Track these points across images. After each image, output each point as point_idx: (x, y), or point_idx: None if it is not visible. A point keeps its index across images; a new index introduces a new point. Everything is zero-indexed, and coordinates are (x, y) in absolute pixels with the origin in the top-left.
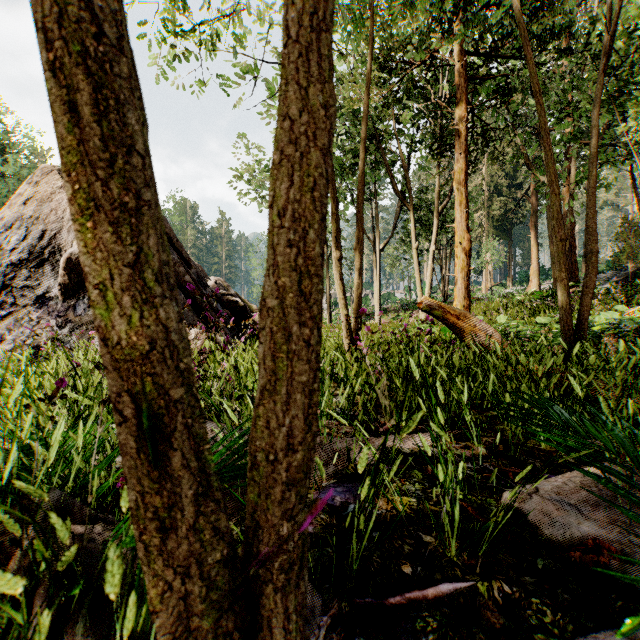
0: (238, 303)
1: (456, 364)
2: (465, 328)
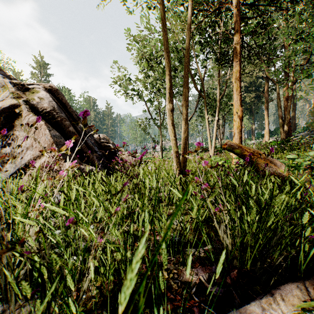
0: (110, 147)
1: None
2: (259, 161)
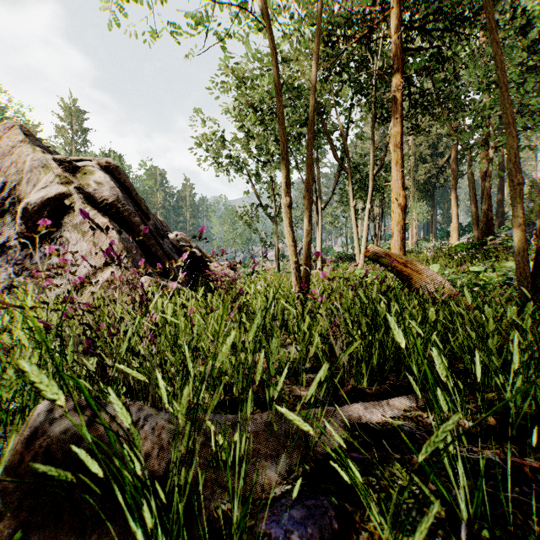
0: (195, 253)
1: (433, 317)
2: (413, 275)
